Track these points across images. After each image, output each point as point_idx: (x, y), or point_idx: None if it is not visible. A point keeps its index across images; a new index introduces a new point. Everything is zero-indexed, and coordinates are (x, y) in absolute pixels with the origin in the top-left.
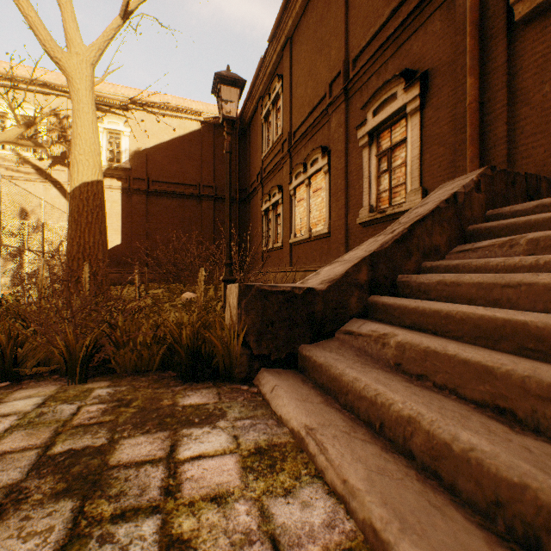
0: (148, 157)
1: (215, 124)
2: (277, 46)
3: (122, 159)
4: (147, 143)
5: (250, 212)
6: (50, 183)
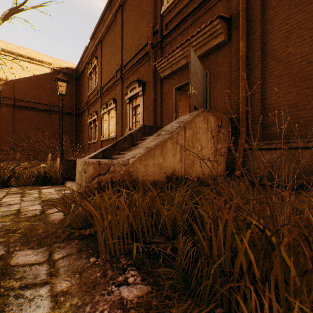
0: (14, 84)
1: (61, 71)
2: (95, 42)
3: None
4: (14, 76)
5: (82, 122)
6: None
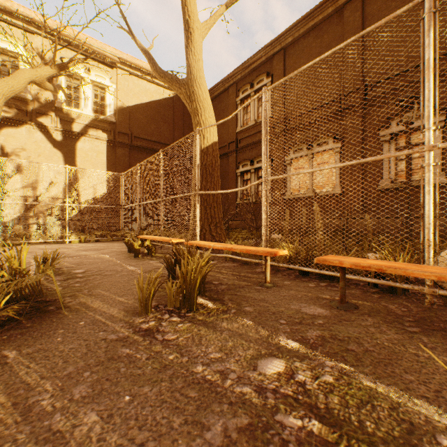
0: (130, 114)
1: None
2: (270, 51)
3: (107, 112)
4: (129, 101)
5: None
6: (34, 126)
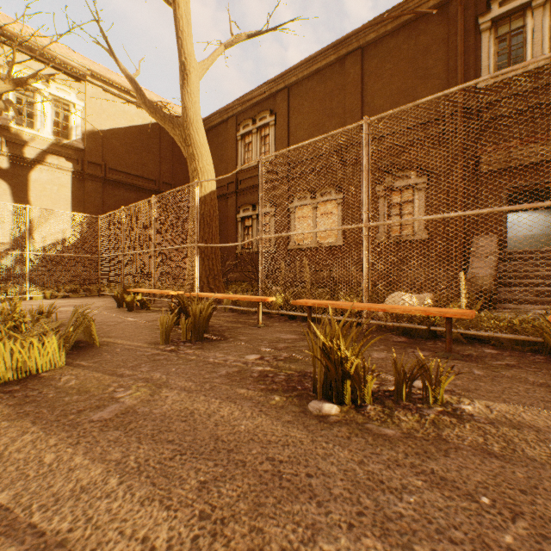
0: (104, 140)
1: None
2: (273, 88)
3: (72, 136)
4: (103, 124)
5: None
6: None
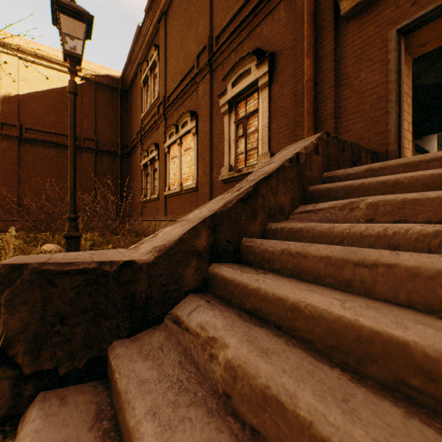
0: (21, 103)
1: (97, 82)
2: (154, 18)
3: None
4: (20, 89)
5: (132, 166)
6: None
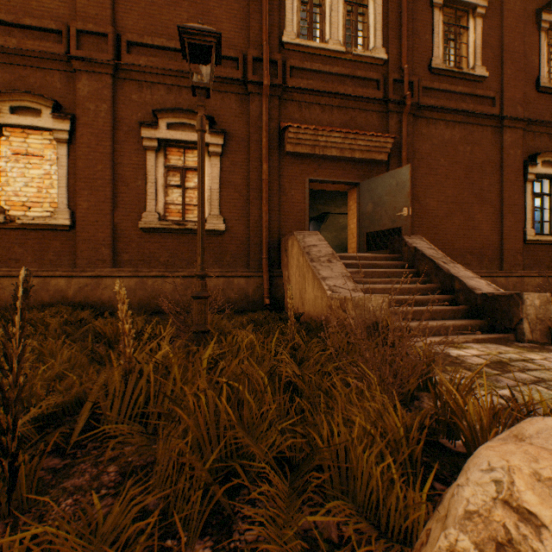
0: None
1: None
2: None
3: None
4: None
5: None
6: None
